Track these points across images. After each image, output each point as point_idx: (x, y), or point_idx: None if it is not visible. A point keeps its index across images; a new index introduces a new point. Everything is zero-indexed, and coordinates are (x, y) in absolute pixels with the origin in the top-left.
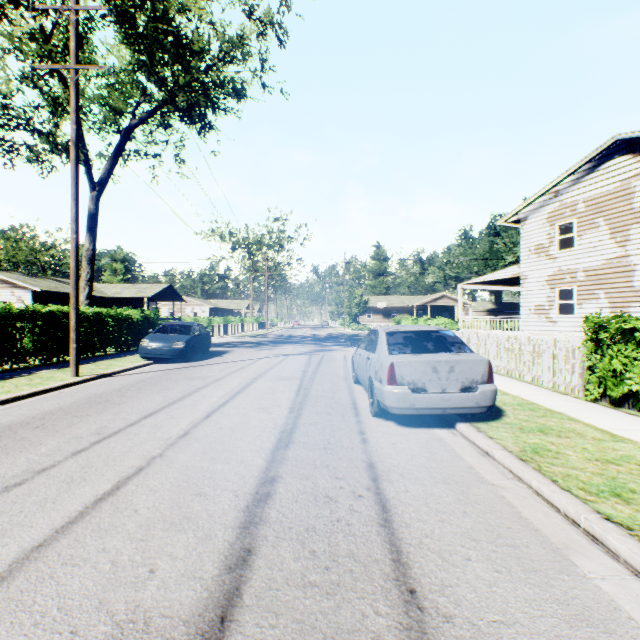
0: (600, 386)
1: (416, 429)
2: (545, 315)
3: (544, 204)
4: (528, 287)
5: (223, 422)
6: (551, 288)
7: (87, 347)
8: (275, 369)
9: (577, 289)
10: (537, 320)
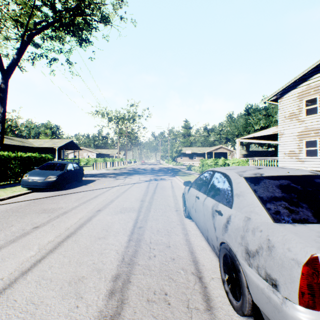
0: None
1: None
2: (296, 157)
3: (295, 87)
4: (284, 139)
5: None
6: (300, 140)
7: None
8: (120, 198)
9: (319, 140)
10: (290, 160)
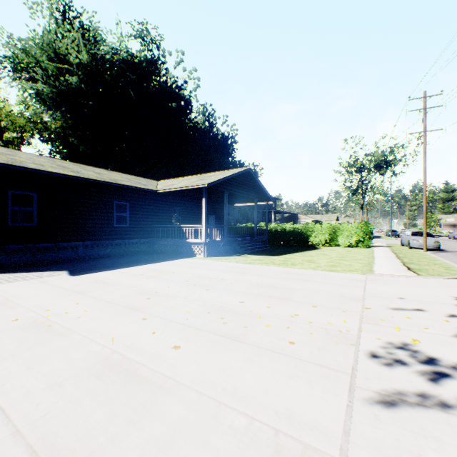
0: None
1: None
2: None
3: None
4: None
5: None
6: None
7: None
8: None
9: None
10: None
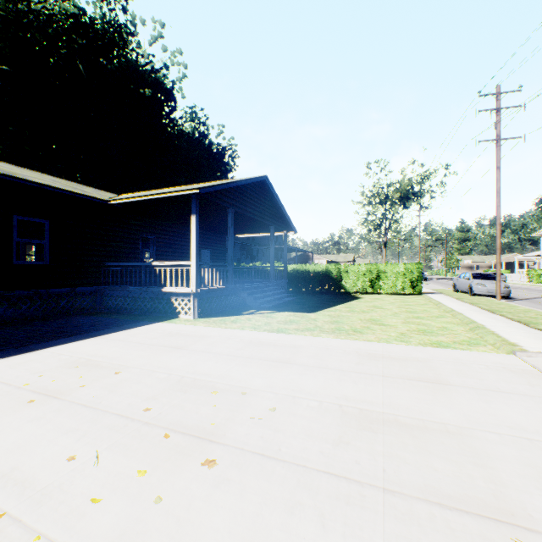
0: (528, 280)
1: None
2: None
3: None
4: None
5: None
6: None
7: None
8: None
9: None
10: None
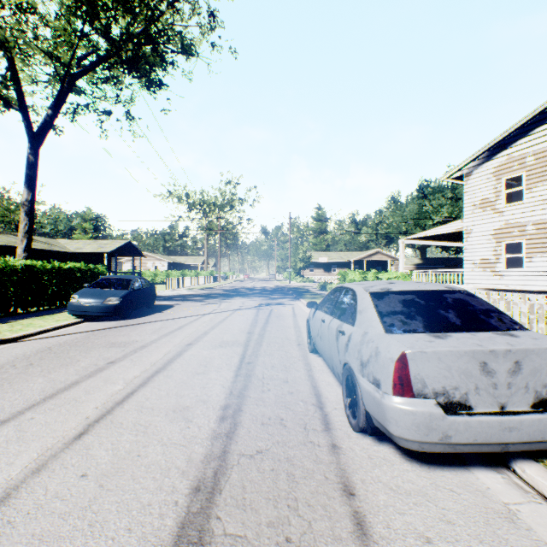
0: None
1: (443, 473)
2: (491, 269)
3: (490, 159)
4: (473, 241)
5: (97, 453)
6: (498, 242)
7: (16, 303)
8: (217, 329)
9: (526, 242)
10: (482, 274)
